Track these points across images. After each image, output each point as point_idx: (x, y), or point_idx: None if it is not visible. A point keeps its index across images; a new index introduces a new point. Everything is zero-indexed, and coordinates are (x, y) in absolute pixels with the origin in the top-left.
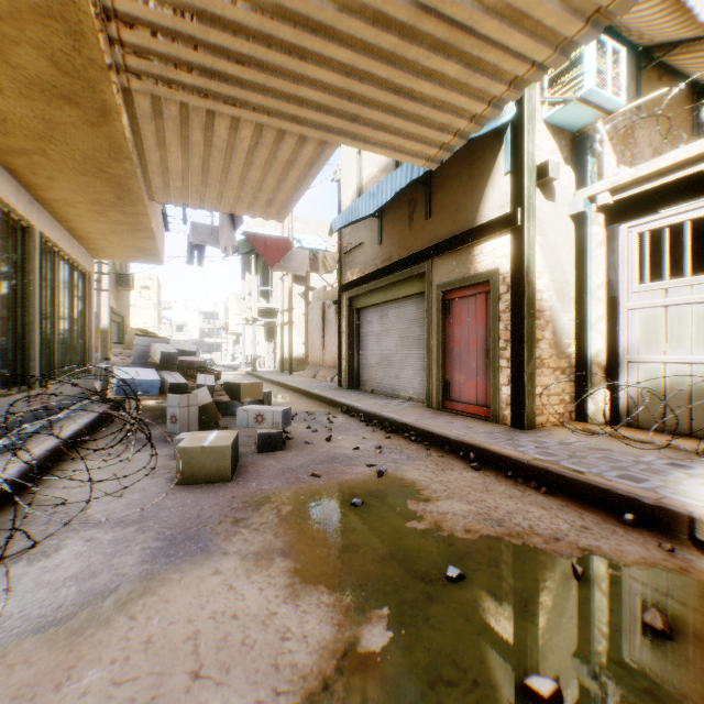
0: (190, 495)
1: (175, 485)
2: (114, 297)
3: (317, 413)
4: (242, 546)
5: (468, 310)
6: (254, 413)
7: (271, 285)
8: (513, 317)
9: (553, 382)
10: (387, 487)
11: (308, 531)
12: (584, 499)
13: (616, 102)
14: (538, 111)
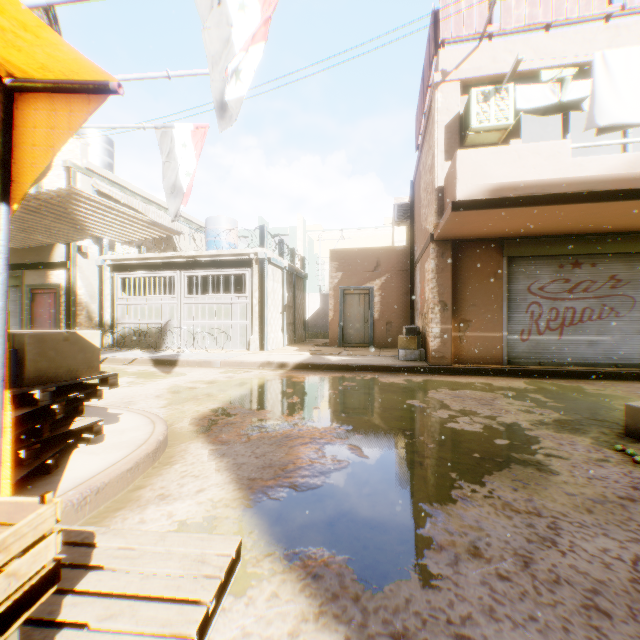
0: None
1: None
2: None
3: None
4: None
5: (47, 300)
6: None
7: None
8: (68, 305)
9: None
10: None
11: None
12: None
13: None
14: None
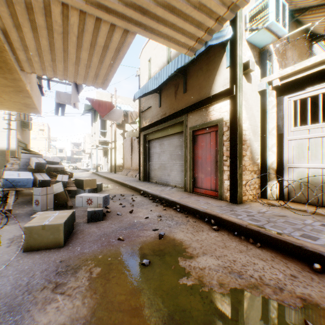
0: (30, 261)
1: (23, 252)
2: (20, 133)
3: (126, 194)
4: (53, 315)
5: (206, 140)
6: (86, 198)
7: (106, 129)
8: (231, 143)
9: (251, 178)
10: (165, 247)
11: (109, 294)
12: (283, 251)
13: (283, 31)
14: (243, 35)
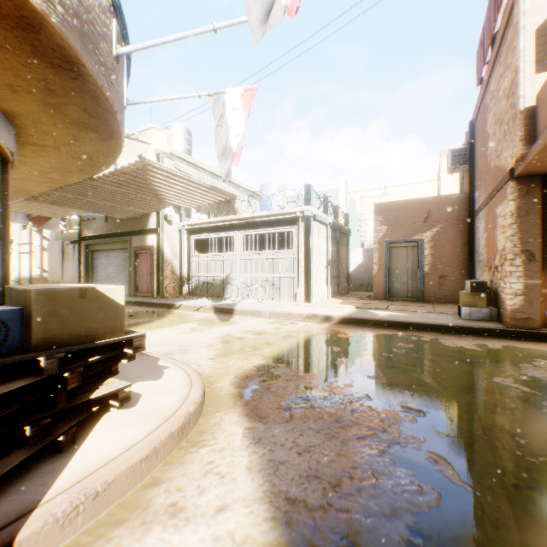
0: None
1: None
2: None
3: None
4: None
5: (145, 258)
6: None
7: None
8: (157, 262)
9: (172, 283)
10: None
11: None
12: (161, 307)
13: None
14: None
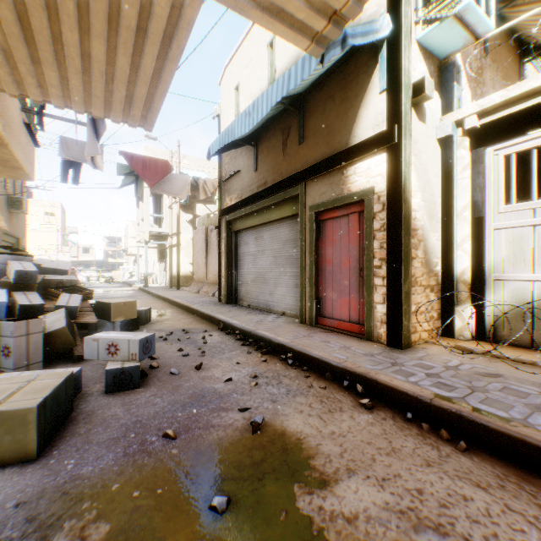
0: None
1: None
2: (6, 219)
3: (194, 330)
4: None
5: (340, 230)
6: (106, 342)
7: (162, 213)
8: (389, 235)
9: (424, 299)
10: (265, 454)
11: None
12: (518, 461)
13: (487, 25)
14: (412, 31)
